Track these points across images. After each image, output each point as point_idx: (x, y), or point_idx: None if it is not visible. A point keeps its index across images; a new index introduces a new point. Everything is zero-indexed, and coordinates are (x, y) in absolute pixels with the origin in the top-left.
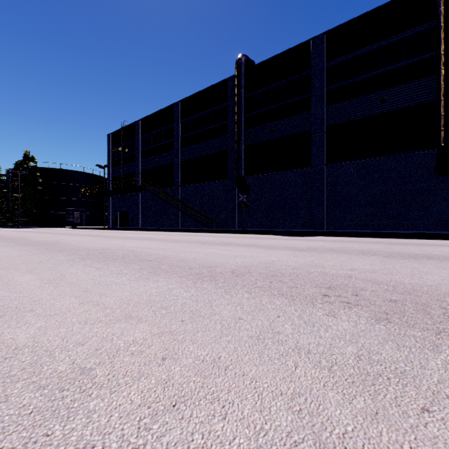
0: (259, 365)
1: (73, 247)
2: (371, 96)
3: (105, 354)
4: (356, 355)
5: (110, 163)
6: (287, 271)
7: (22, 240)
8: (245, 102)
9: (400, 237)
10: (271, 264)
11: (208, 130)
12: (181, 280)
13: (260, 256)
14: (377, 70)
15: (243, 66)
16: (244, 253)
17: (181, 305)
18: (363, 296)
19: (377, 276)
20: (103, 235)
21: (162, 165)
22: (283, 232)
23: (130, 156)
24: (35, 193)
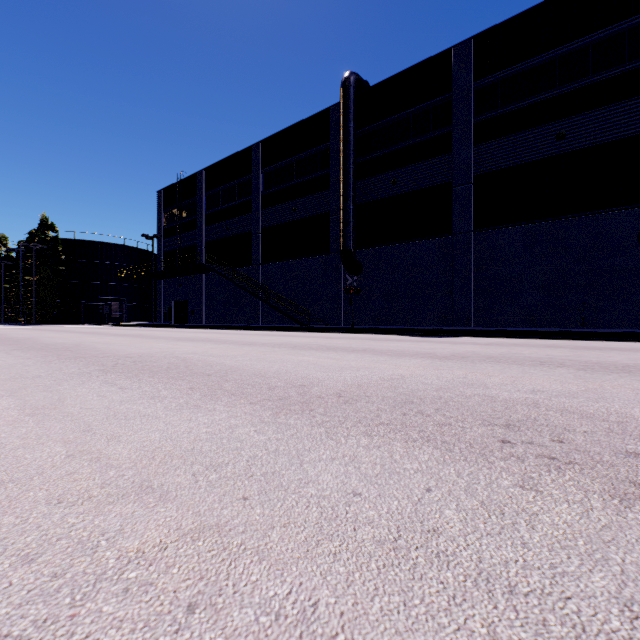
0: (406, 632)
1: (97, 352)
2: (542, 130)
3: (67, 591)
4: (621, 601)
5: (161, 231)
6: (429, 394)
7: (28, 342)
8: (355, 142)
9: (589, 338)
10: (399, 382)
11: (301, 183)
12: (252, 411)
13: (381, 368)
14: (551, 91)
15: (353, 89)
16: (355, 363)
17: (246, 461)
18: (573, 443)
19: (580, 403)
20: (148, 335)
21: (235, 234)
22: (412, 331)
23: (190, 221)
24: (56, 275)
